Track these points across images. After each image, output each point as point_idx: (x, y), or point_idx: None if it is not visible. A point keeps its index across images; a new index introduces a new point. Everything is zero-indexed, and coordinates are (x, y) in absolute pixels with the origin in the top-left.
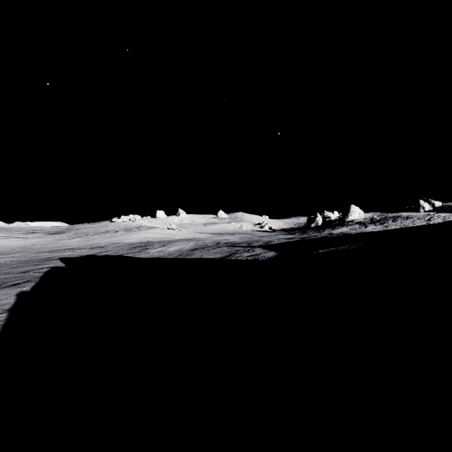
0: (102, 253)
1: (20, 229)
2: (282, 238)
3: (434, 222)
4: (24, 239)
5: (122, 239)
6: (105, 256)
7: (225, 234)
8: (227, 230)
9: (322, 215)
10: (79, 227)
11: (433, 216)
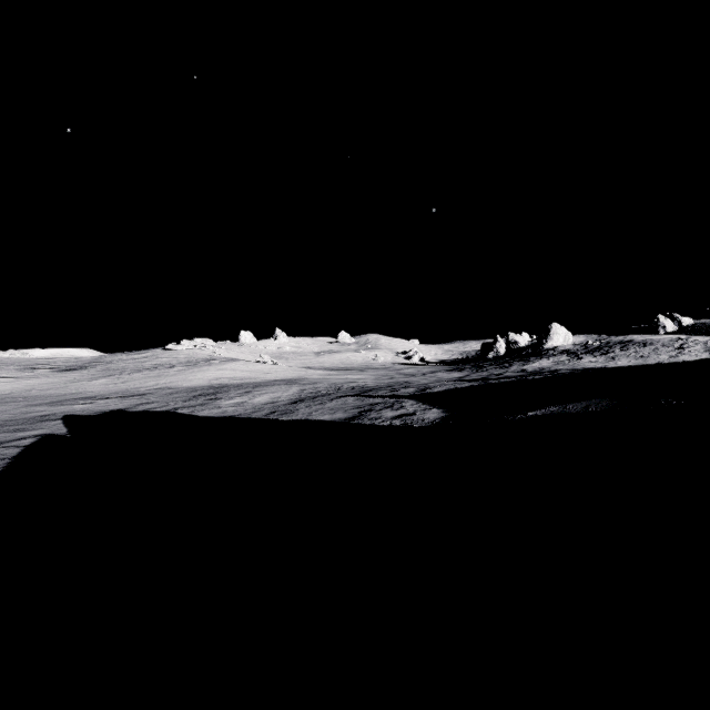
0: (138, 407)
1: (12, 363)
2: (446, 378)
3: (691, 352)
4: (16, 379)
5: (178, 380)
6: (143, 412)
7: (350, 369)
8: (353, 363)
9: (505, 339)
10: (111, 359)
11: (687, 341)
